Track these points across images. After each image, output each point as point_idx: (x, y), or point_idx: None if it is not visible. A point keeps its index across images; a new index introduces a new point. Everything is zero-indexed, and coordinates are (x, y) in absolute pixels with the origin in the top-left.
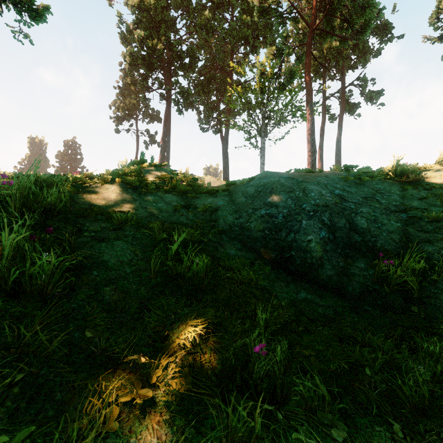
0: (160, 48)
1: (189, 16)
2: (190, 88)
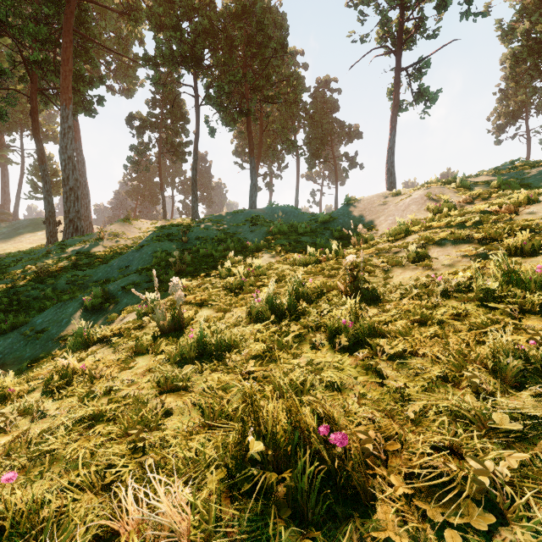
0: None
1: None
2: None
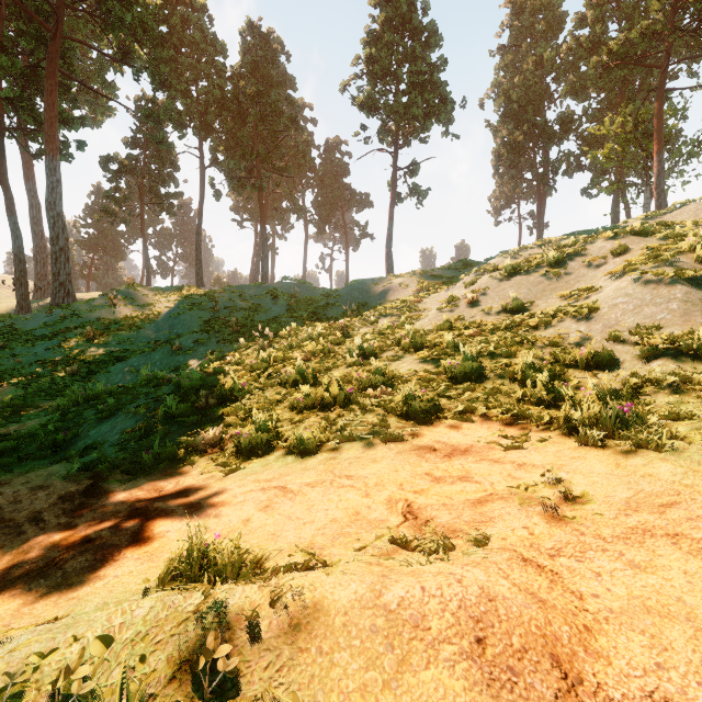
0: (520, 139)
1: (559, 80)
2: (561, 159)
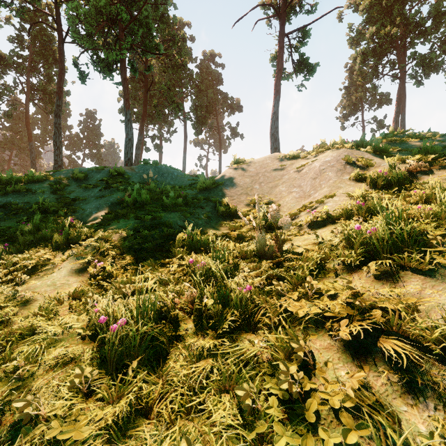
0: (393, 32)
1: None
2: (432, 52)
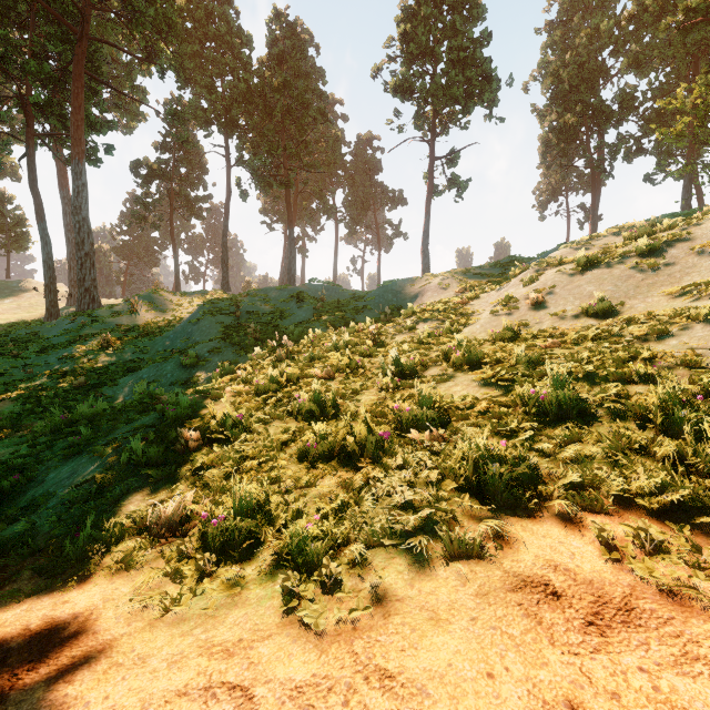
0: (572, 122)
1: (618, 53)
2: (620, 142)
